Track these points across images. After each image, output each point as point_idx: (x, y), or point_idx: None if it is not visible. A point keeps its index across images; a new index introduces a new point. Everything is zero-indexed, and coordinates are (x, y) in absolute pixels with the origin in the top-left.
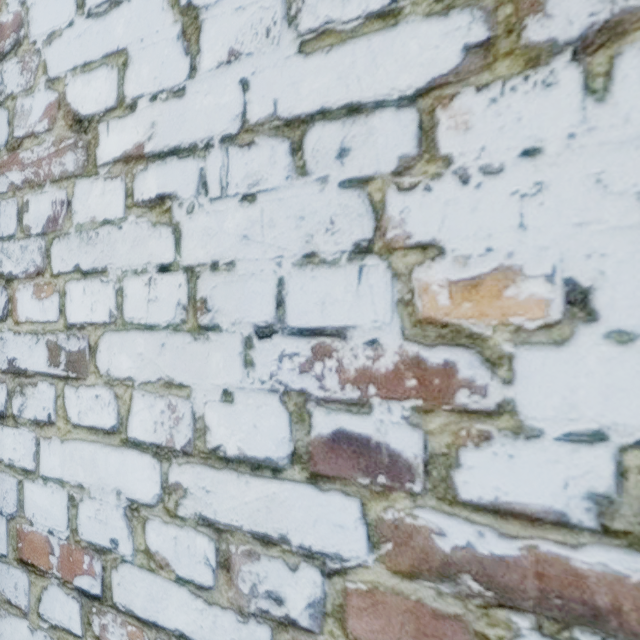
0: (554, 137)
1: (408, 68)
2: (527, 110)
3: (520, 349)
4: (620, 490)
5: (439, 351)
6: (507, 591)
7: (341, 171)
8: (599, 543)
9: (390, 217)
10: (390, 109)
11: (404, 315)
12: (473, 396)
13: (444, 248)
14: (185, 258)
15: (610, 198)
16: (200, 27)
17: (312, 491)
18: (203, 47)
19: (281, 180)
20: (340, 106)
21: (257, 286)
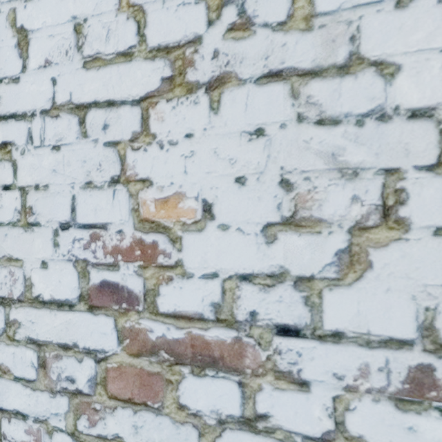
0: (198, 129)
1: (136, 85)
2: (188, 114)
3: (185, 234)
4: (223, 300)
5: (150, 235)
6: (179, 356)
7: (105, 137)
8: (215, 326)
9: (128, 164)
10: (128, 106)
11: (135, 217)
12: (165, 258)
13: (153, 182)
14: (19, 182)
15: (219, 161)
16: (28, 42)
17: (90, 316)
18: (30, 55)
19: (74, 139)
20: (104, 101)
21: (61, 200)
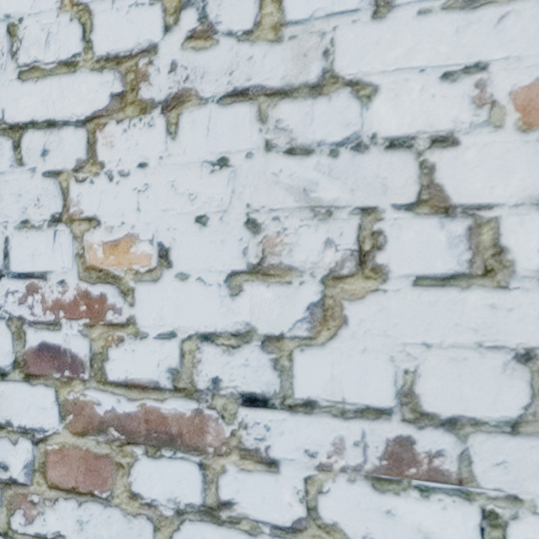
0: (153, 157)
1: (82, 102)
2: (141, 139)
3: (138, 285)
4: (182, 365)
5: (98, 287)
6: (132, 434)
7: (44, 165)
8: (173, 397)
9: (72, 199)
10: (72, 127)
11: (79, 264)
12: (115, 315)
13: (100, 221)
14: None
15: (178, 196)
16: None
17: (26, 387)
18: None
19: (7, 167)
20: (43, 120)
21: None
